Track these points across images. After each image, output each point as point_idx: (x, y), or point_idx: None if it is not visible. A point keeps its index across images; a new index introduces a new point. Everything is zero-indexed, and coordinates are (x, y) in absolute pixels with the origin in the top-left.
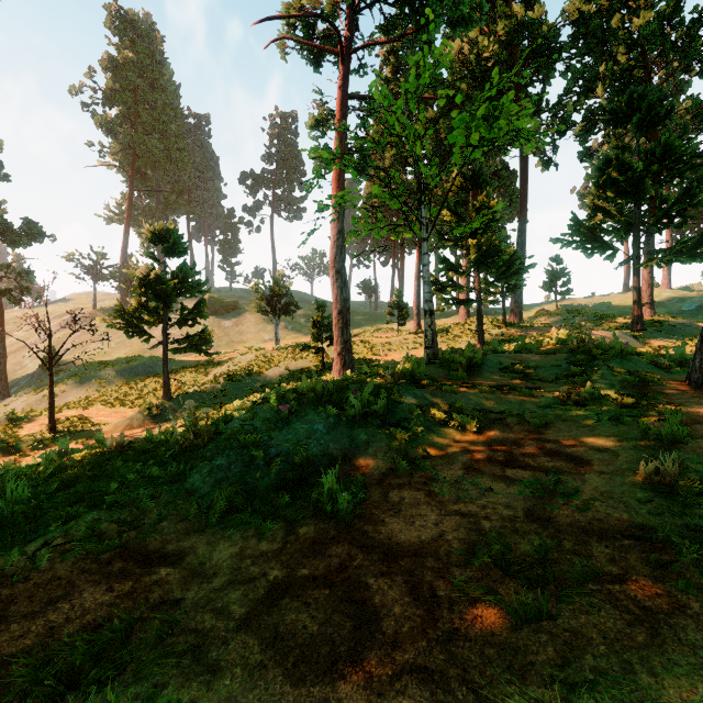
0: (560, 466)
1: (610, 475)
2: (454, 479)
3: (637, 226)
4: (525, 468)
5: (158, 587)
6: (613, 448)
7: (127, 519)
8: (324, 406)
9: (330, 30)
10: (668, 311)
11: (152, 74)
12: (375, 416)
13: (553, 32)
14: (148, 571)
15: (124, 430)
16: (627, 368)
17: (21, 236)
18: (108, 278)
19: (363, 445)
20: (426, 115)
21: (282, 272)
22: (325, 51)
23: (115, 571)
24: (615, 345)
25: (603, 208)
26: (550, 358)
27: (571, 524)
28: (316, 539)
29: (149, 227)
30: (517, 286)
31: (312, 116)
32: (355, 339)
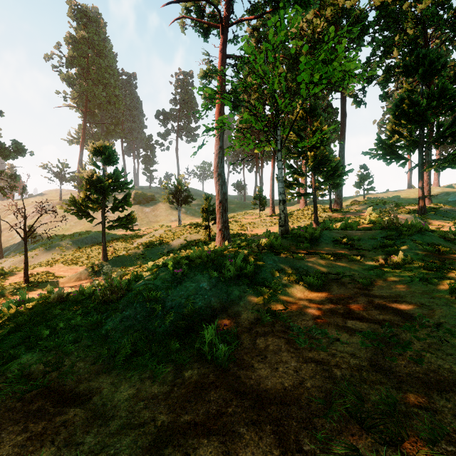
0: (389, 318)
1: (431, 327)
2: (306, 328)
3: (421, 144)
4: (362, 320)
5: (65, 428)
6: (428, 304)
7: (53, 360)
8: (208, 269)
9: (214, 12)
10: (439, 201)
11: (98, 46)
12: (245, 277)
13: (363, 14)
14: (60, 411)
15: (75, 281)
16: (426, 241)
17: (10, 152)
18: (69, 180)
19: (236, 299)
20: (278, 71)
21: (183, 176)
22: (211, 25)
23: (34, 410)
24: (416, 224)
25: (399, 131)
26: (368, 233)
27: (410, 375)
28: (198, 384)
29: (93, 145)
30: (339, 184)
31: (202, 70)
32: (231, 220)
